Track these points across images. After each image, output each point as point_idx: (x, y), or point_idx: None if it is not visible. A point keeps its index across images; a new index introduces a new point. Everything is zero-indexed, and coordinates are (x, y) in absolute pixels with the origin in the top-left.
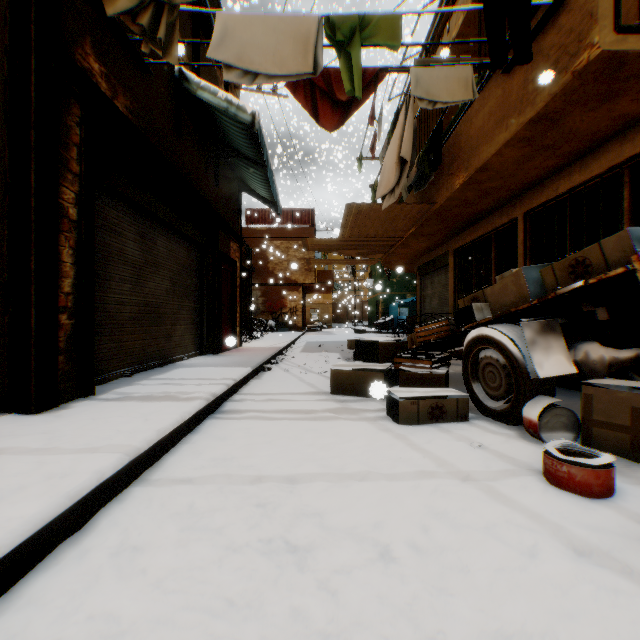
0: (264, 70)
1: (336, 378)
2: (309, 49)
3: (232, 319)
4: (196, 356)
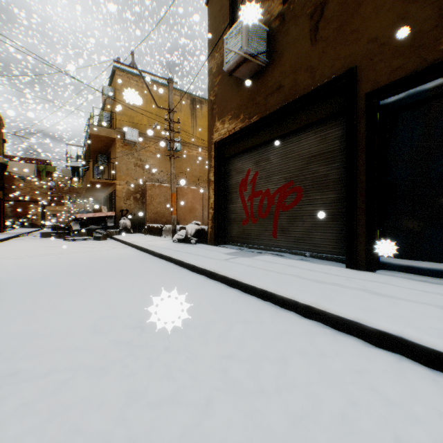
0: (23, 174)
1: (43, 234)
2: (34, 171)
3: (1, 221)
4: None
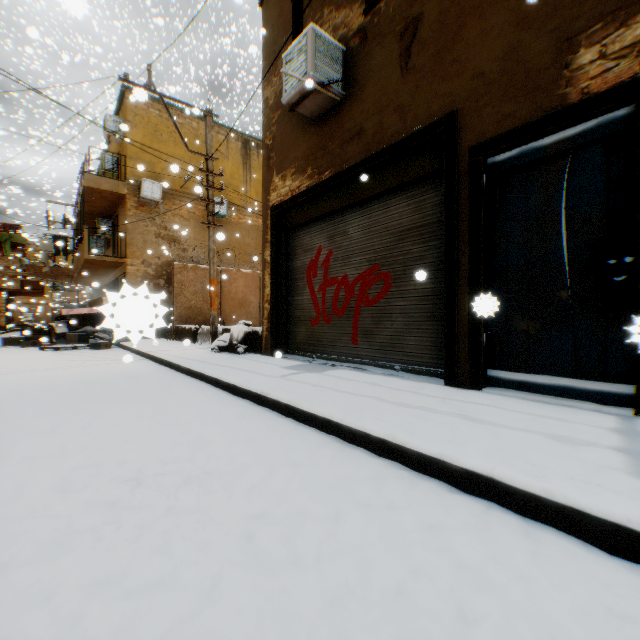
0: None
1: (7, 340)
2: None
3: None
4: None
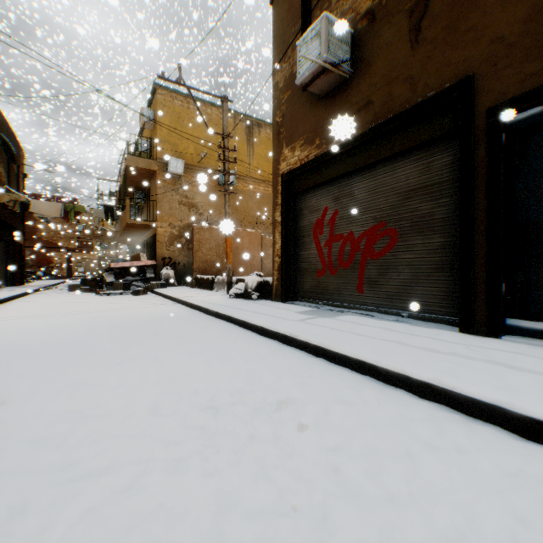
0: (48, 215)
1: (70, 287)
2: (60, 211)
3: (22, 271)
4: (7, 287)
